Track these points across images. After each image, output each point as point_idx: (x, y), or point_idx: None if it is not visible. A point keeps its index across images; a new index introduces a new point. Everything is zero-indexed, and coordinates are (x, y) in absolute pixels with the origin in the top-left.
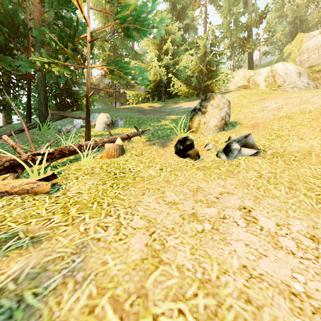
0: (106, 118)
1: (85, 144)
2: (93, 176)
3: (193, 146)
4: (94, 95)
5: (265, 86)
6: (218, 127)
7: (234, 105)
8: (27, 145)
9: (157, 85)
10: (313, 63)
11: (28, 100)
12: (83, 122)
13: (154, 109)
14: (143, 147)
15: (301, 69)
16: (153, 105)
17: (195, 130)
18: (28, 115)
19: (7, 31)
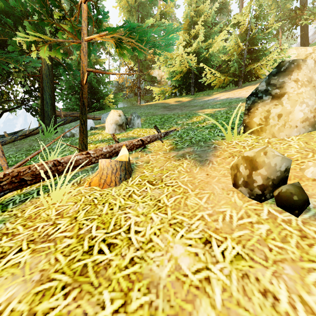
0: (118, 116)
1: (67, 159)
2: (37, 252)
3: (287, 172)
4: (118, 94)
5: None
6: (309, 122)
7: None
8: (15, 156)
9: (185, 77)
10: None
11: (42, 100)
12: (93, 123)
13: (181, 104)
14: (165, 163)
15: None
16: (181, 99)
17: (258, 128)
18: (42, 118)
19: (15, 24)
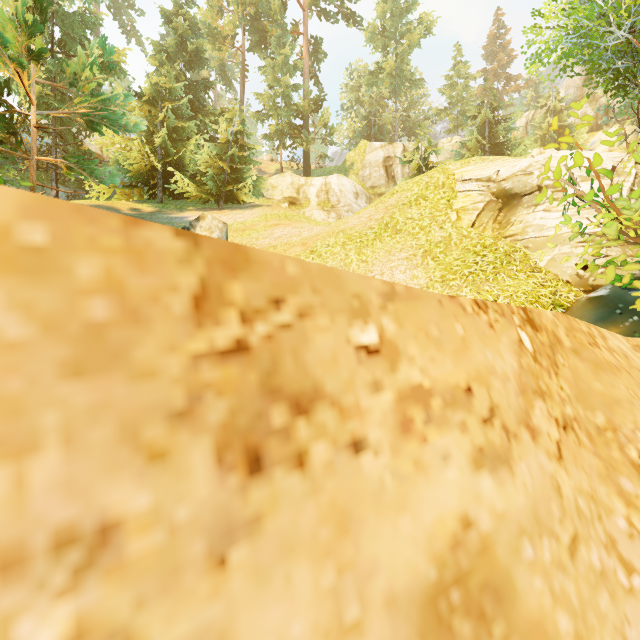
0: None
1: None
2: None
3: None
4: (4, 167)
5: (317, 204)
6: None
7: (250, 226)
8: None
9: (148, 174)
10: (375, 183)
11: None
12: None
13: (140, 216)
14: None
15: (359, 189)
16: (140, 207)
17: None
18: None
19: None
